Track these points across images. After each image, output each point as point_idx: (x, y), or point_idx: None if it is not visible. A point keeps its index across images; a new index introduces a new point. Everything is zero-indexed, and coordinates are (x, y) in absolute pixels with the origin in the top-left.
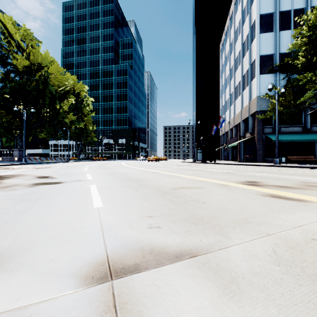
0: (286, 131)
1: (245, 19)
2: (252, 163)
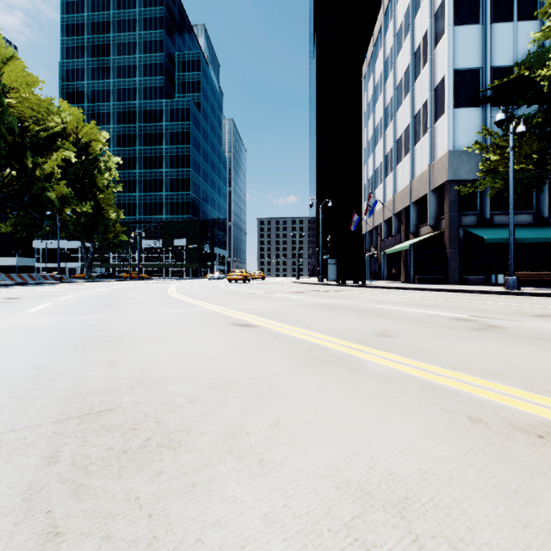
0: (502, 222)
1: (419, 4)
2: (447, 287)
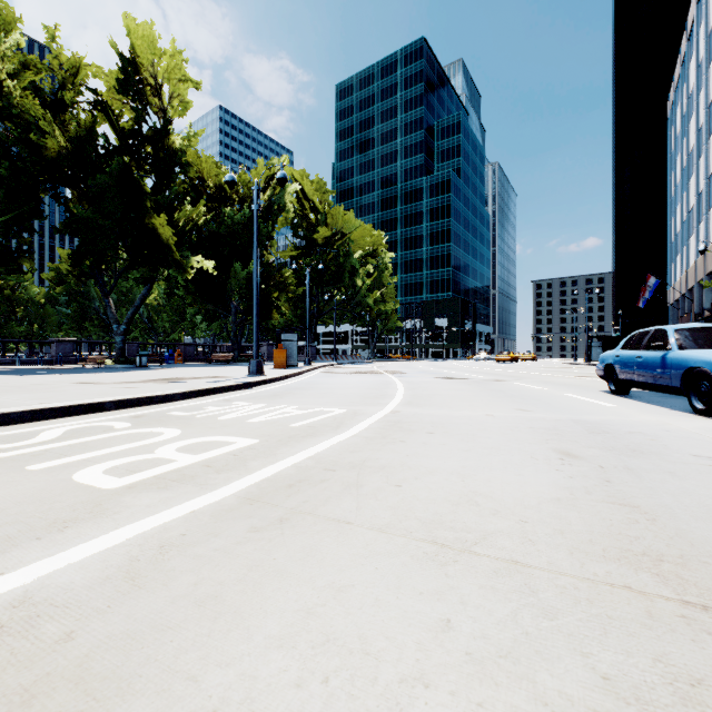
0: None
1: (701, 85)
2: None
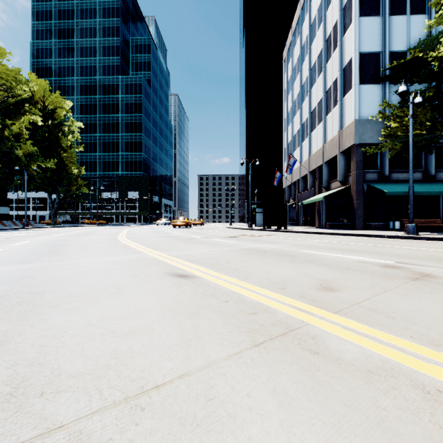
0: (398, 179)
1: None
2: (355, 232)
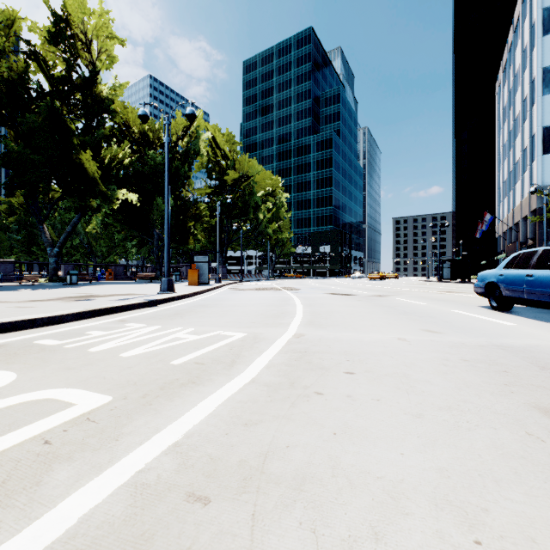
0: None
1: (526, 65)
2: None
